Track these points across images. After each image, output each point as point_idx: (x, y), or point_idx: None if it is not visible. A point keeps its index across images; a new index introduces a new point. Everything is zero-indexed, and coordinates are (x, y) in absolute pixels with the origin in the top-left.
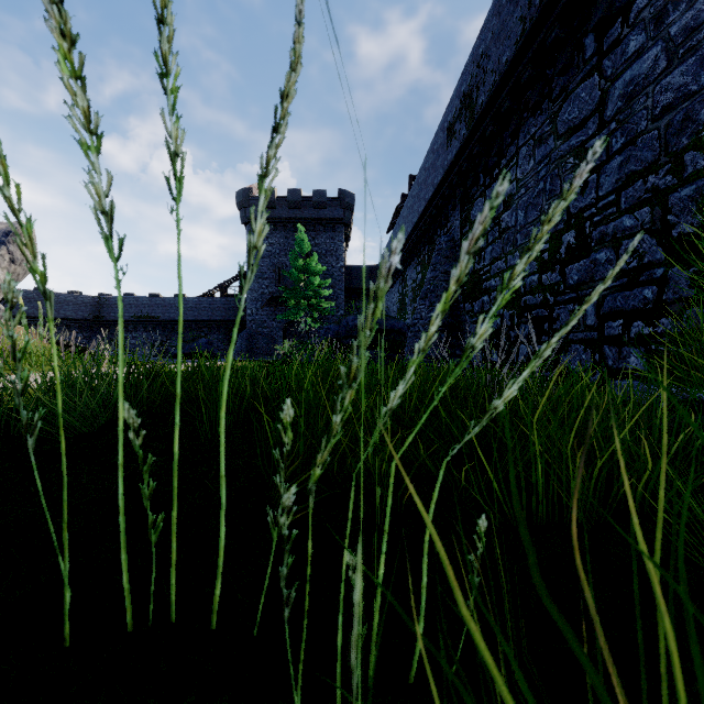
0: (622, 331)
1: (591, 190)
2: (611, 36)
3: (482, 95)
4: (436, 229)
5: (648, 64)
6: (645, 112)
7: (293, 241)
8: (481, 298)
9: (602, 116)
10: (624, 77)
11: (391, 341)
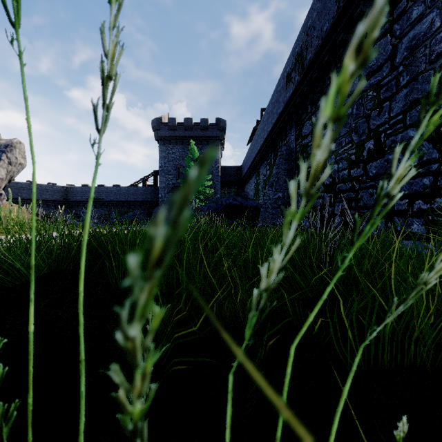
0: (407, 207)
1: (385, 113)
2: (399, 8)
3: (310, 53)
4: (278, 142)
5: (426, 25)
6: (424, 58)
7: (187, 151)
8: None
9: (393, 62)
10: (408, 35)
11: (249, 214)
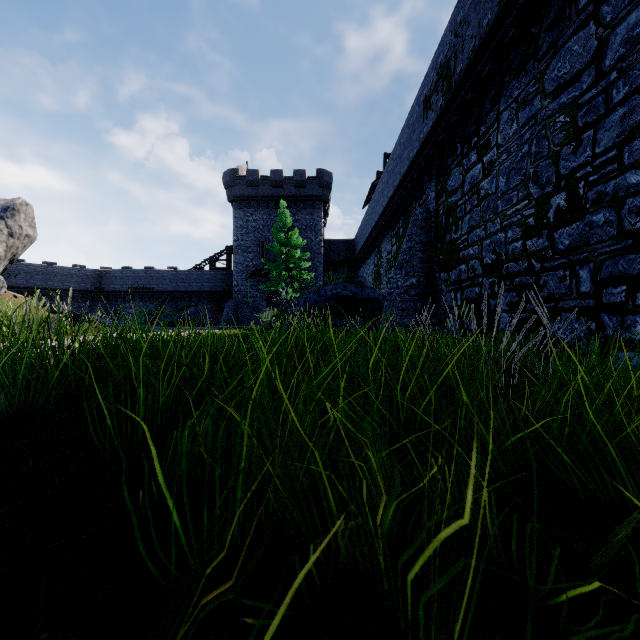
0: (625, 298)
1: (585, 148)
2: None
3: (460, 63)
4: (411, 202)
5: None
6: None
7: (275, 217)
8: (458, 267)
9: (599, 66)
10: (627, 20)
11: (367, 310)
